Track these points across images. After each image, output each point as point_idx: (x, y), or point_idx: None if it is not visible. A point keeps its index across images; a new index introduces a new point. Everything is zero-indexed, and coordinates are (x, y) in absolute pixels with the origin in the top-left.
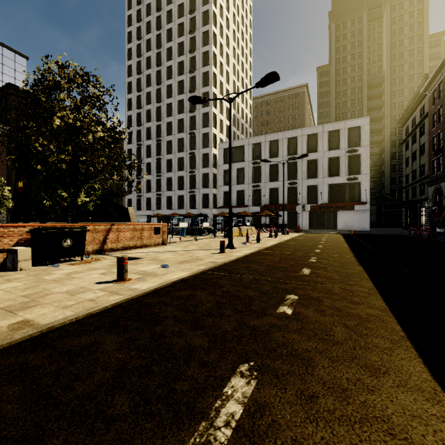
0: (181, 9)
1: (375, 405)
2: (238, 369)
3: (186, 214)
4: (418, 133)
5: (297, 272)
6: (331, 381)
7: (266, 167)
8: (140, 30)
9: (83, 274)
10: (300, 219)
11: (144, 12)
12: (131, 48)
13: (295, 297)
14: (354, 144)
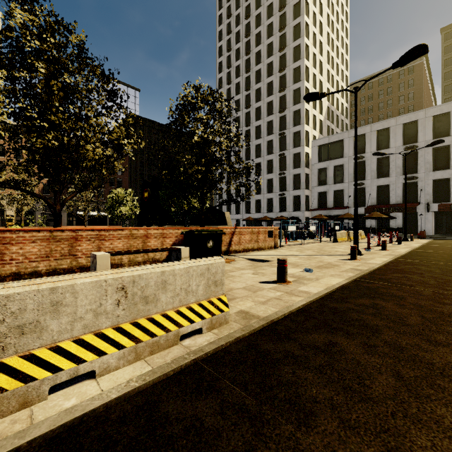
0: (270, 9)
1: None
2: None
3: (278, 217)
4: None
5: None
6: None
7: (372, 162)
8: (230, 42)
9: (236, 273)
10: (422, 222)
11: (233, 23)
12: (221, 61)
13: None
14: None
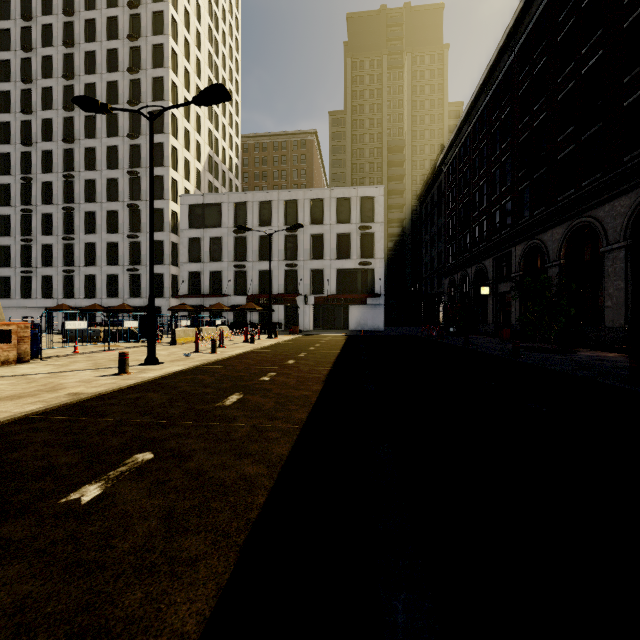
0: None
1: None
2: None
3: (118, 306)
4: (436, 214)
5: (216, 401)
6: None
7: (255, 240)
8: None
9: None
10: (302, 315)
11: None
12: None
13: (145, 458)
14: (368, 219)
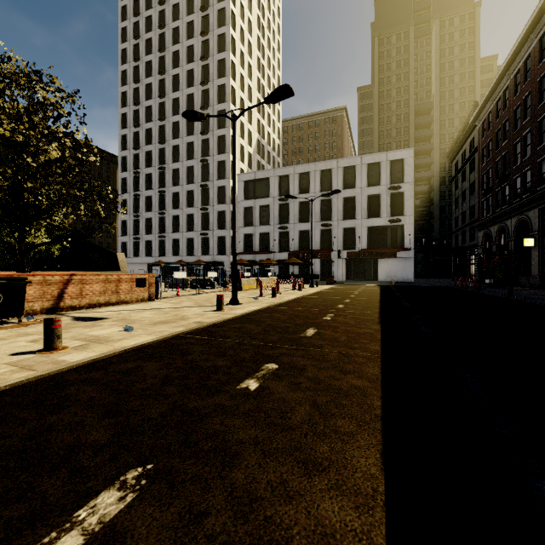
0: (190, 4)
1: (281, 522)
2: (122, 477)
3: (195, 262)
4: (468, 169)
5: (299, 333)
6: (244, 487)
7: (295, 205)
8: (138, 27)
9: (3, 342)
10: (335, 268)
11: (143, 3)
12: (125, 48)
13: (273, 367)
14: (397, 180)
